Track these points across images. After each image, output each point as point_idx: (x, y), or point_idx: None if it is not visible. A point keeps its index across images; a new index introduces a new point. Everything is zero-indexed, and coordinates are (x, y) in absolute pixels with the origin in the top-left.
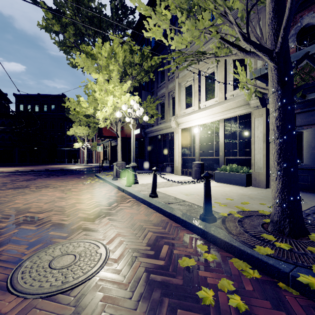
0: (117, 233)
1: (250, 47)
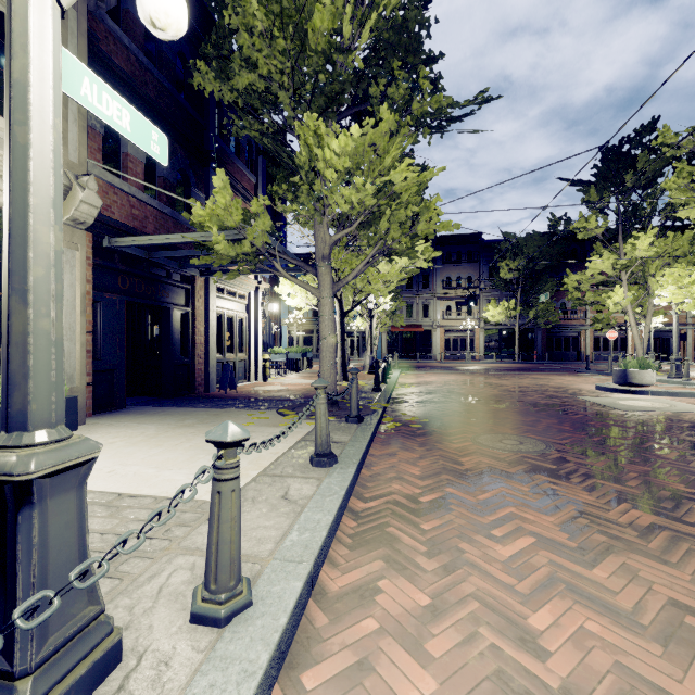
0: (456, 447)
1: (364, 265)
